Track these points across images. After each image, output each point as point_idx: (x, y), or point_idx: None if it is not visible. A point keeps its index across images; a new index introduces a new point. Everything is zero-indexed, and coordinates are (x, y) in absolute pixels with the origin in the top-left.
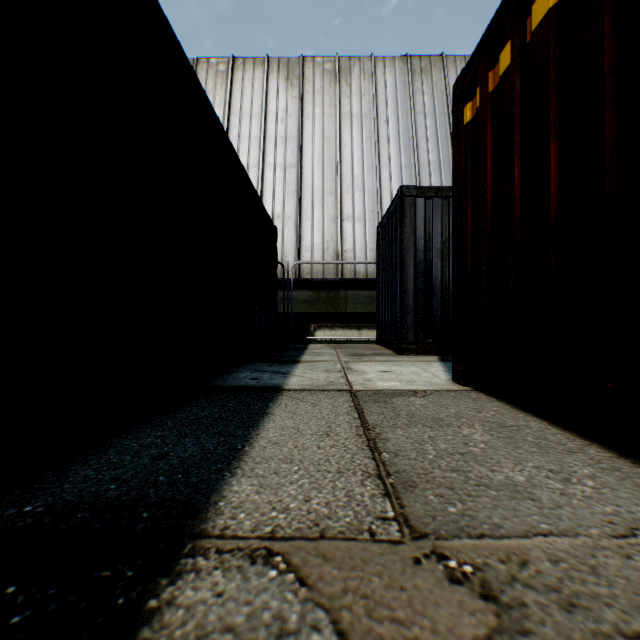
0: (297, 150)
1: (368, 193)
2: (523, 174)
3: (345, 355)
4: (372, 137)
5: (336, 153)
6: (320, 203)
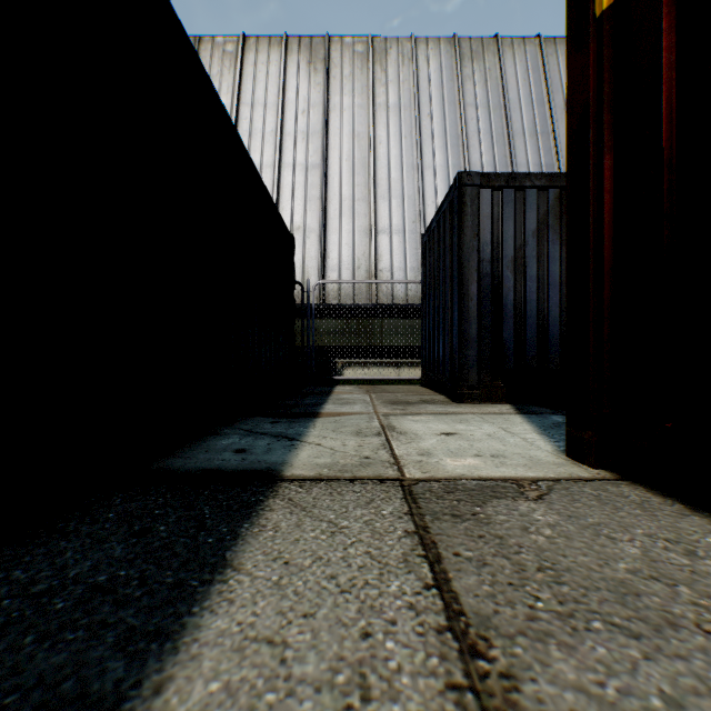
0: (321, 148)
1: (408, 200)
2: None
3: (383, 403)
4: (413, 133)
5: (369, 152)
6: (349, 212)
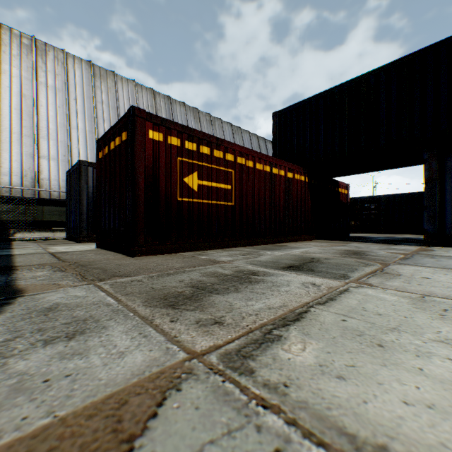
0: None
1: (62, 143)
2: (110, 185)
3: (45, 245)
4: (65, 106)
5: (34, 108)
6: (19, 141)
